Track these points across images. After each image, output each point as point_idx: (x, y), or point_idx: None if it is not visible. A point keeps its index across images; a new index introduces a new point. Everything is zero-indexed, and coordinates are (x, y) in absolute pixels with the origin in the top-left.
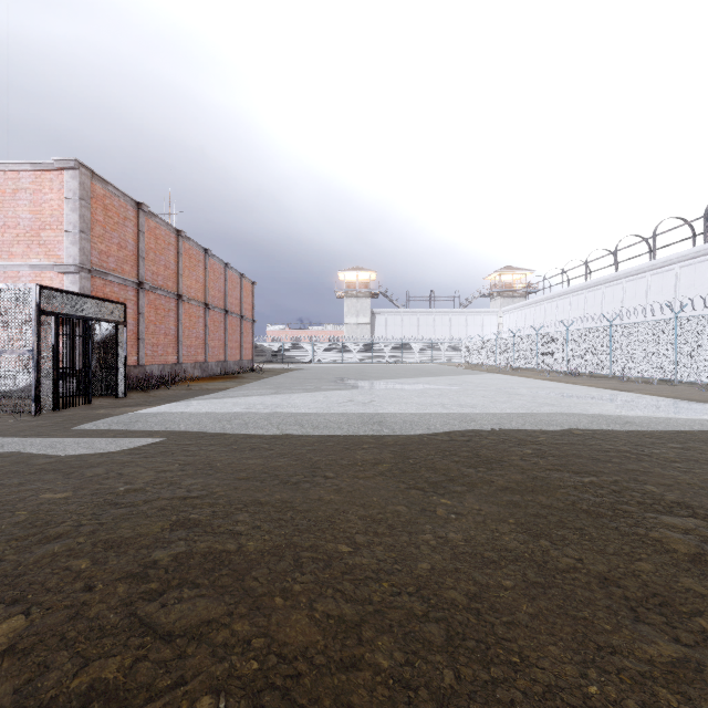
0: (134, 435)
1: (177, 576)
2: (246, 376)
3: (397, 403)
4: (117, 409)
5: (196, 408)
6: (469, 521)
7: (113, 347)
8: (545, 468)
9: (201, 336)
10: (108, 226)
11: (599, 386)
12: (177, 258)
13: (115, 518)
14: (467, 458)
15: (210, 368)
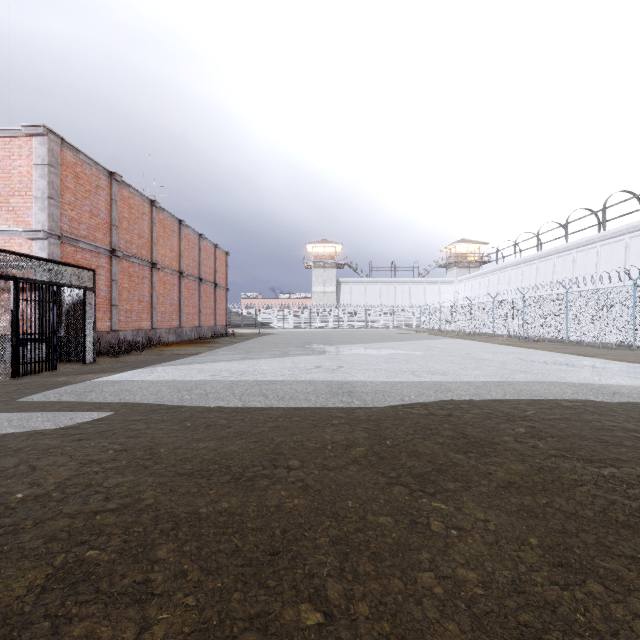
0: (82, 408)
1: None
2: (218, 341)
3: (366, 369)
4: (79, 376)
5: (159, 376)
6: (477, 542)
7: (81, 313)
8: (549, 454)
9: (176, 303)
10: (80, 193)
11: (560, 351)
12: (151, 227)
13: None
14: (452, 439)
15: (185, 334)
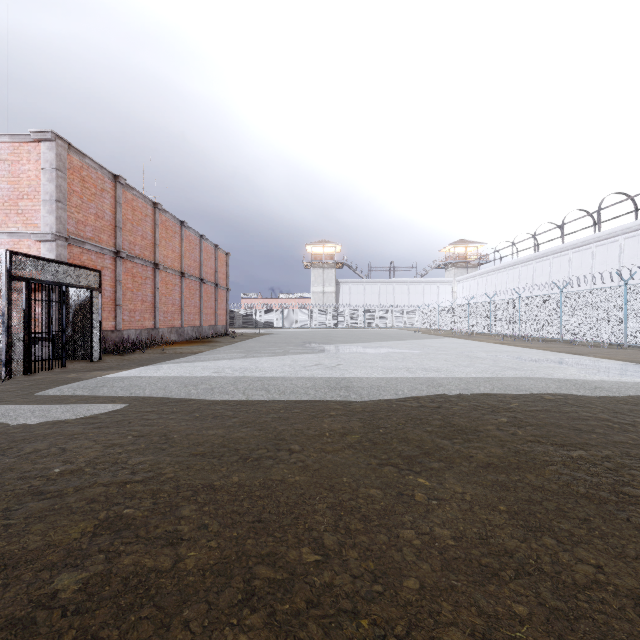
0: (96, 401)
1: (76, 624)
2: (219, 340)
3: (363, 367)
4: (88, 373)
5: (165, 372)
6: (454, 509)
7: (88, 313)
8: (526, 440)
9: (178, 303)
10: (86, 196)
11: (553, 350)
12: (154, 229)
13: (30, 516)
14: (440, 427)
15: (186, 333)
